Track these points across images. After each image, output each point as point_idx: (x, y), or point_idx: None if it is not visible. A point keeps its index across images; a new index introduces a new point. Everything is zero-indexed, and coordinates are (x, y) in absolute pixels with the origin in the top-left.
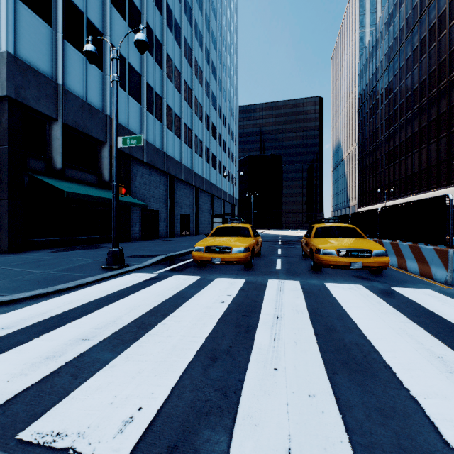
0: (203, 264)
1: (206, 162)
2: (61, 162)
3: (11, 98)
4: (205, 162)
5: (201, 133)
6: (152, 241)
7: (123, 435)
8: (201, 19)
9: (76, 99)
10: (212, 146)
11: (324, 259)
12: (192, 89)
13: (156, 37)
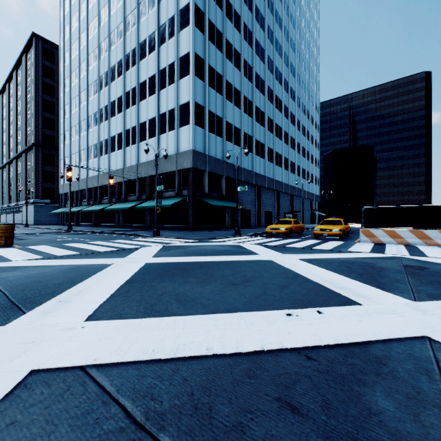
0: (270, 235)
1: (285, 169)
2: (207, 190)
3: (193, 167)
4: (284, 170)
5: (280, 149)
6: (247, 229)
7: (251, 243)
8: (280, 62)
9: (212, 158)
10: (291, 155)
11: (314, 232)
12: (273, 120)
13: (249, 100)
